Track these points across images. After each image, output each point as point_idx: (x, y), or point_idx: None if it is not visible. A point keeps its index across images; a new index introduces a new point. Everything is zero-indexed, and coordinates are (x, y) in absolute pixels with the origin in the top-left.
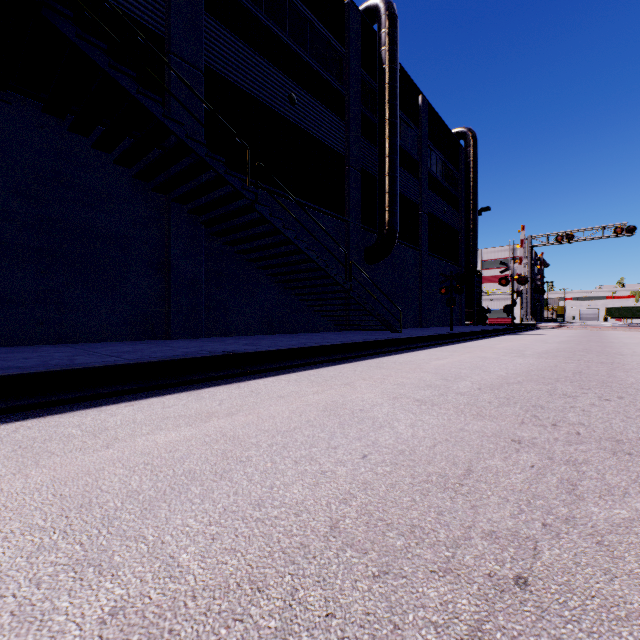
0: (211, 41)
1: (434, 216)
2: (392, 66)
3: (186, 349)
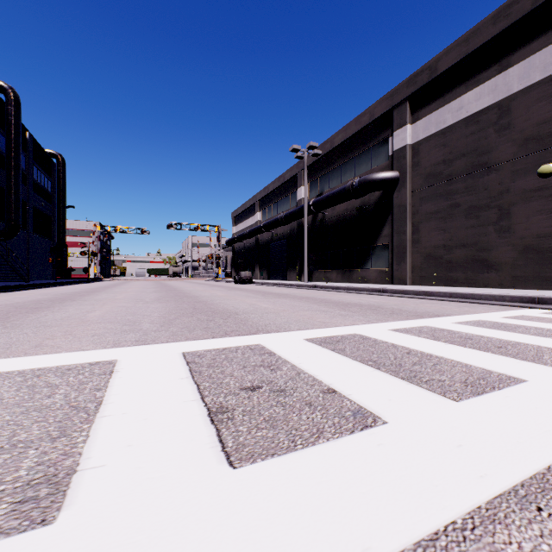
0: None
1: (36, 208)
2: (18, 131)
3: None
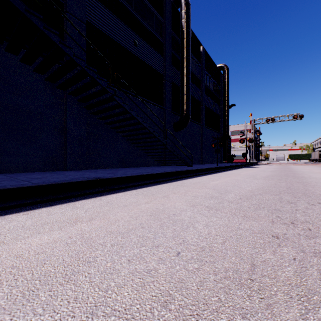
0: (91, 8)
1: (208, 108)
2: (187, 29)
3: (73, 176)
